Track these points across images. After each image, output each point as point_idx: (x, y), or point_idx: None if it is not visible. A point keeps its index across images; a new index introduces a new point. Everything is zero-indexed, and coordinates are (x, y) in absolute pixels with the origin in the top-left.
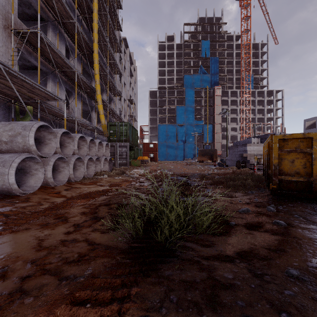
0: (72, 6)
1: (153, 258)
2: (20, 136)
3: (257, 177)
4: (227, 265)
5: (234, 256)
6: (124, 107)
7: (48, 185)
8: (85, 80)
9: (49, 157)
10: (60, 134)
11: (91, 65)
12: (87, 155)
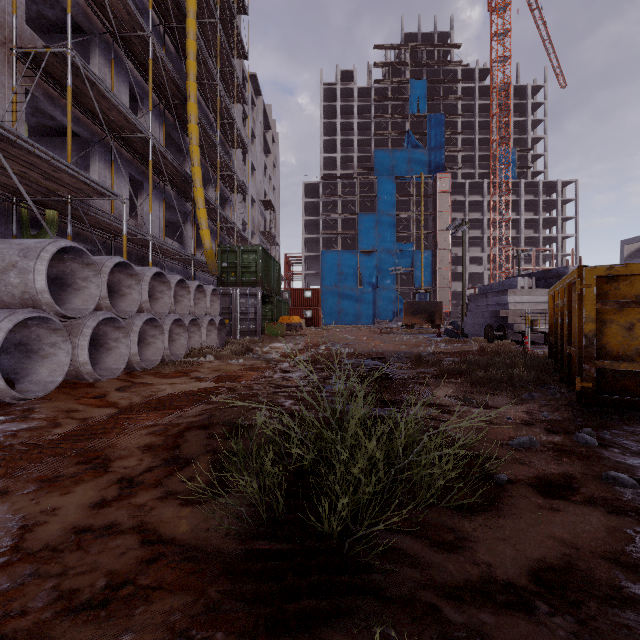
0: (143, 4)
1: (309, 601)
2: (15, 271)
3: (537, 361)
4: (519, 627)
5: (528, 585)
6: (252, 215)
7: (80, 379)
8: (171, 158)
9: (83, 317)
10: (108, 269)
11: (184, 127)
12: (172, 313)
